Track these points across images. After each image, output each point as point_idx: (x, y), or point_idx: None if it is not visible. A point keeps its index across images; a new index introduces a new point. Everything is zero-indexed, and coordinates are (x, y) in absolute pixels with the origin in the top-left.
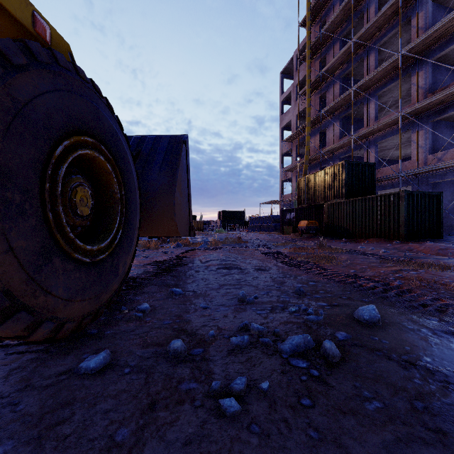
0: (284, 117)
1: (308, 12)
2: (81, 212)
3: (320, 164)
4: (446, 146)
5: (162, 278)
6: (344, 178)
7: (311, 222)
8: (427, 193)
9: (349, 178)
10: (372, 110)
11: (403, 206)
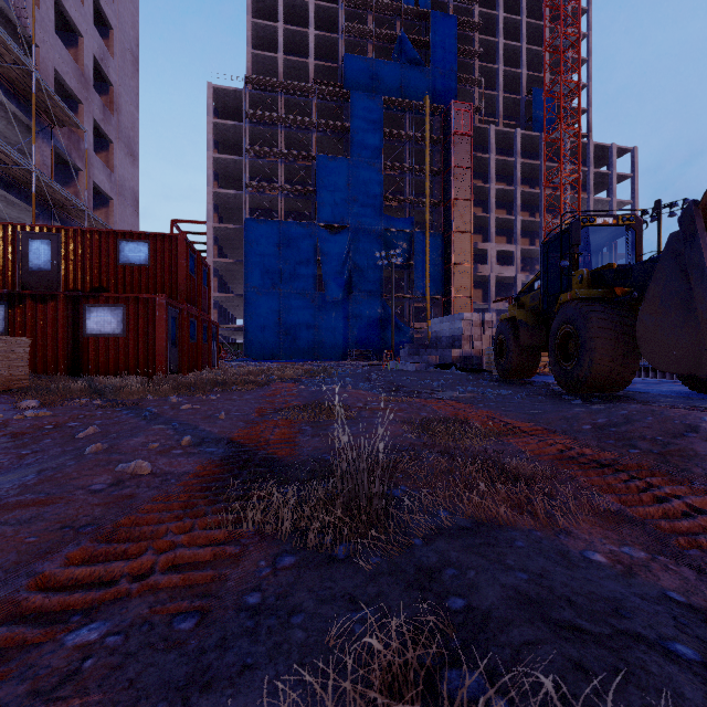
0: None
1: None
2: (570, 351)
3: None
4: None
5: (611, 401)
6: None
7: None
8: None
9: None
10: None
11: None
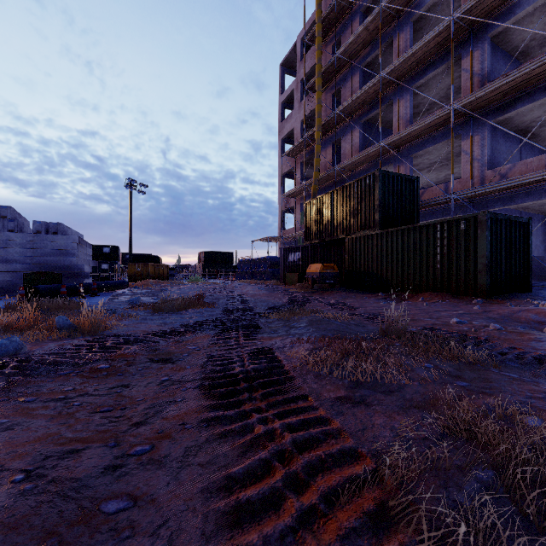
0: (284, 124)
1: None
2: None
3: (333, 187)
4: (502, 162)
5: None
6: (378, 197)
7: (327, 266)
8: (513, 218)
9: (384, 197)
10: (406, 109)
11: (486, 239)
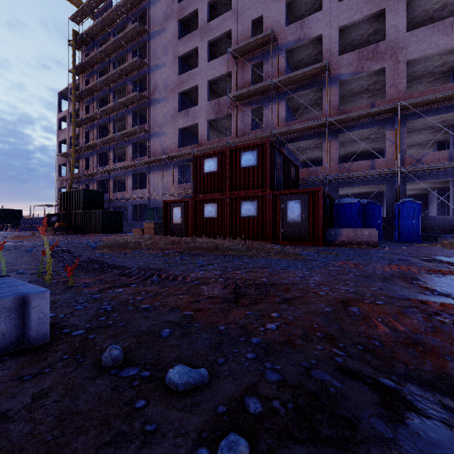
0: (60, 133)
1: (73, 69)
2: None
3: (86, 181)
4: (144, 186)
5: None
6: (82, 198)
7: (61, 224)
8: (115, 211)
9: (86, 198)
10: (112, 156)
11: (101, 217)
